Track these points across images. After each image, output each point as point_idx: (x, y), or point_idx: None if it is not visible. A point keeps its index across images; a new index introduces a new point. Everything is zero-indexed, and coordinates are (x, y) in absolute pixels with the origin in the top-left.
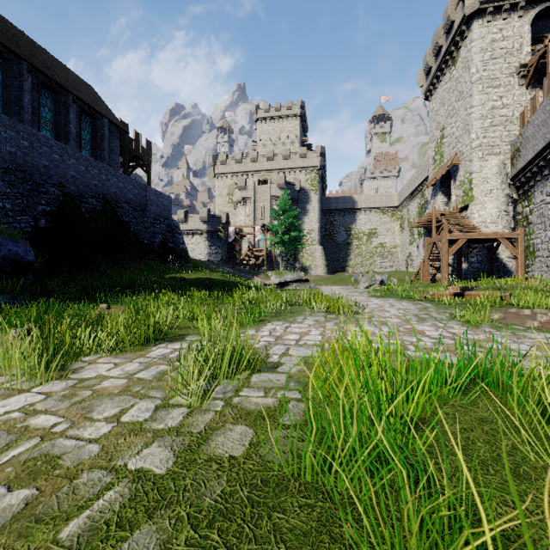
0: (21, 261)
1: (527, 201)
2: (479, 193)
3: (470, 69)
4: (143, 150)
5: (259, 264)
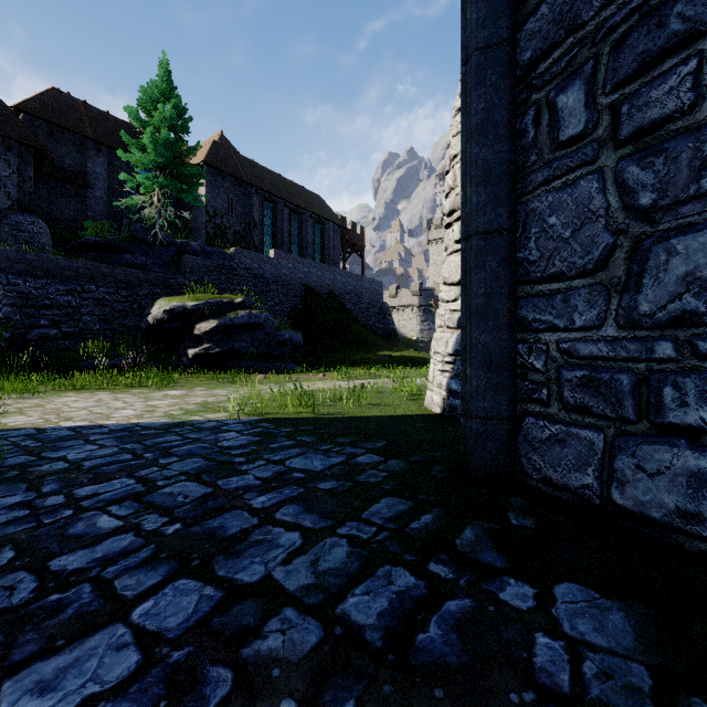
0: (299, 345)
1: None
2: None
3: None
4: (358, 237)
5: None
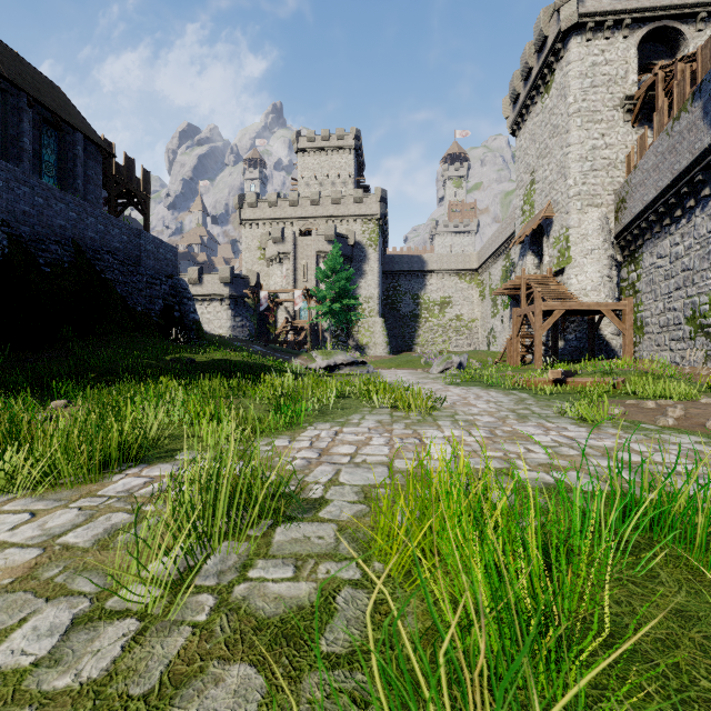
0: None
1: (633, 264)
2: (577, 254)
3: (567, 97)
4: (138, 183)
5: (300, 341)
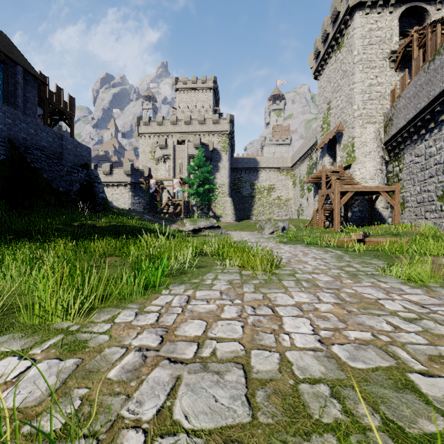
0: None
1: (397, 162)
2: (360, 155)
3: (353, 51)
4: (66, 105)
5: (177, 212)
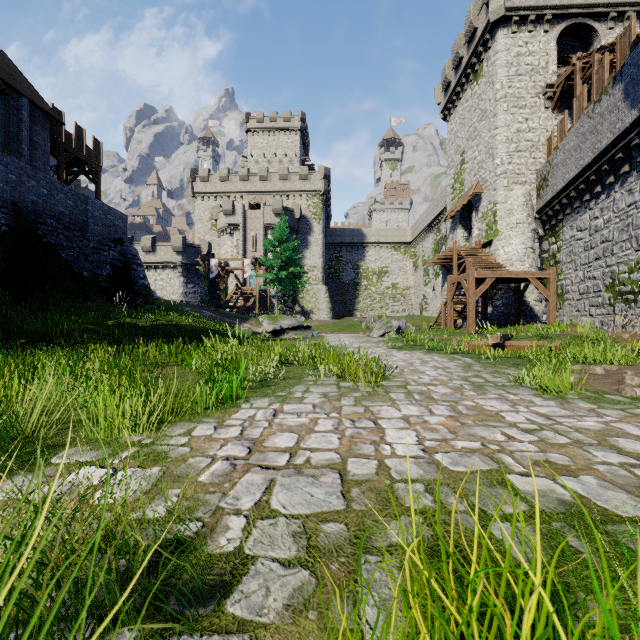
0: None
1: (554, 237)
2: (504, 227)
3: (494, 84)
4: (89, 152)
5: (249, 306)
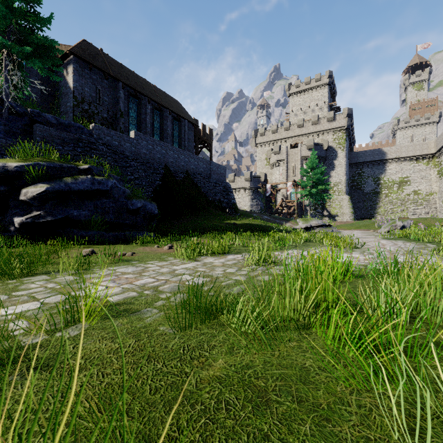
0: (153, 214)
1: None
2: None
3: None
4: (207, 136)
5: (290, 212)
